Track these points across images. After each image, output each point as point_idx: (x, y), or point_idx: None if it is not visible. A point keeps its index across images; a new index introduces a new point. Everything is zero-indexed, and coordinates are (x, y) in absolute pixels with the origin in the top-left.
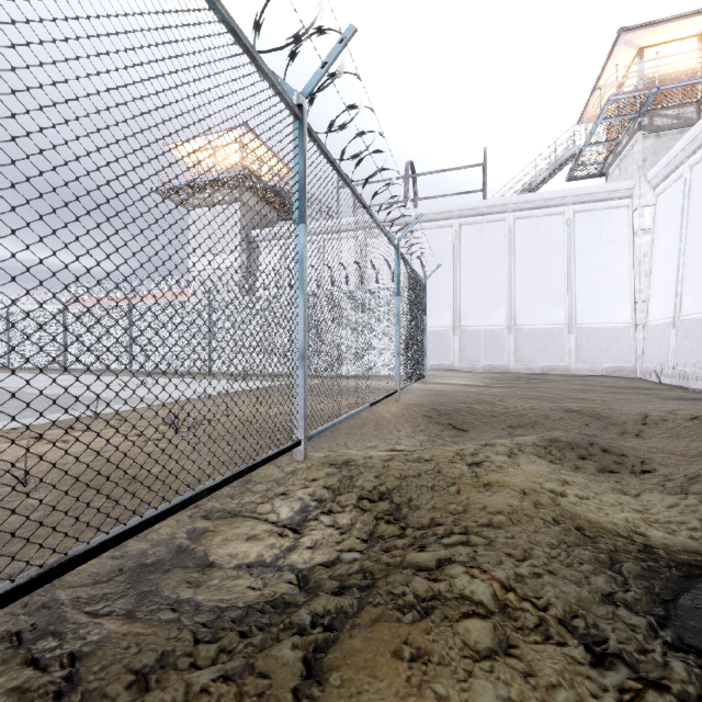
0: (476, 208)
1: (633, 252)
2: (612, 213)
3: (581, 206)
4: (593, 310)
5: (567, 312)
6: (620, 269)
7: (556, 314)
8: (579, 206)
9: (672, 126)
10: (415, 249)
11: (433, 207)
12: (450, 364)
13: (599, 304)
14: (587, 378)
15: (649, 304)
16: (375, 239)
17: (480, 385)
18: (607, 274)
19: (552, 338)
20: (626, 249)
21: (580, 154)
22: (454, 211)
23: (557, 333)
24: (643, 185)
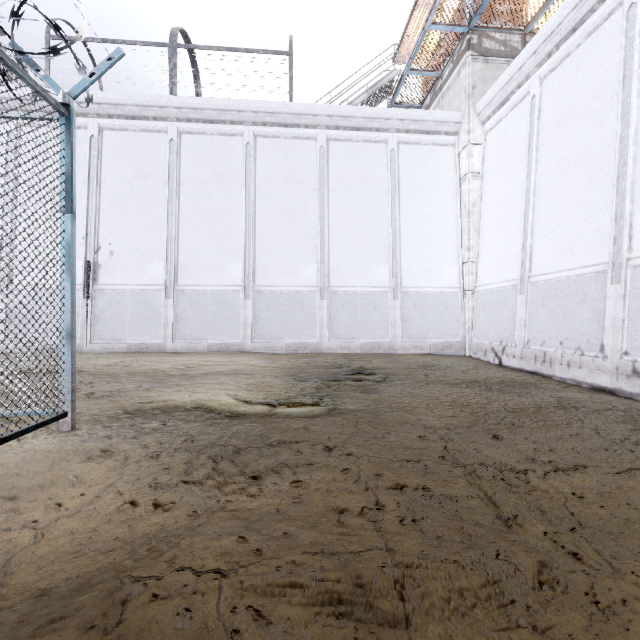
0: (277, 113)
1: (460, 202)
2: (438, 151)
3: (407, 136)
4: (420, 271)
5: (392, 270)
6: (447, 220)
7: (379, 273)
8: (404, 136)
9: (500, 53)
10: (186, 162)
11: (214, 99)
12: (239, 343)
13: (426, 263)
14: (423, 363)
15: (479, 265)
16: (119, 137)
17: (253, 417)
18: (434, 226)
19: (374, 305)
20: (453, 197)
21: (401, 82)
22: (246, 111)
23: (380, 299)
24: (472, 118)
